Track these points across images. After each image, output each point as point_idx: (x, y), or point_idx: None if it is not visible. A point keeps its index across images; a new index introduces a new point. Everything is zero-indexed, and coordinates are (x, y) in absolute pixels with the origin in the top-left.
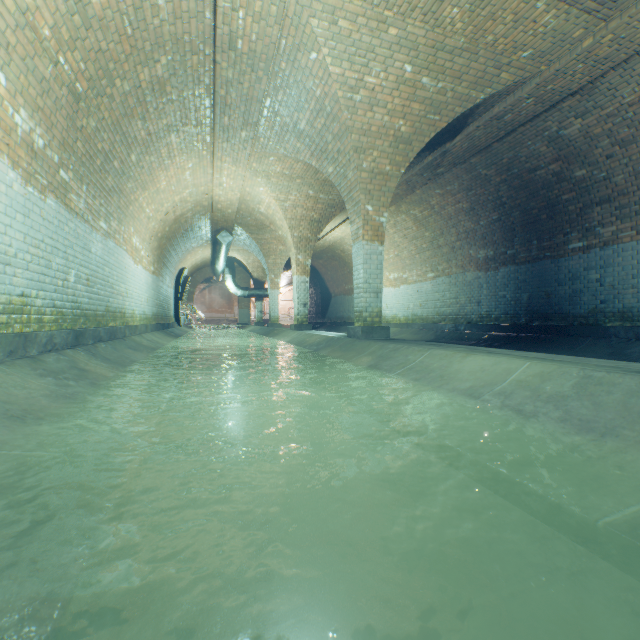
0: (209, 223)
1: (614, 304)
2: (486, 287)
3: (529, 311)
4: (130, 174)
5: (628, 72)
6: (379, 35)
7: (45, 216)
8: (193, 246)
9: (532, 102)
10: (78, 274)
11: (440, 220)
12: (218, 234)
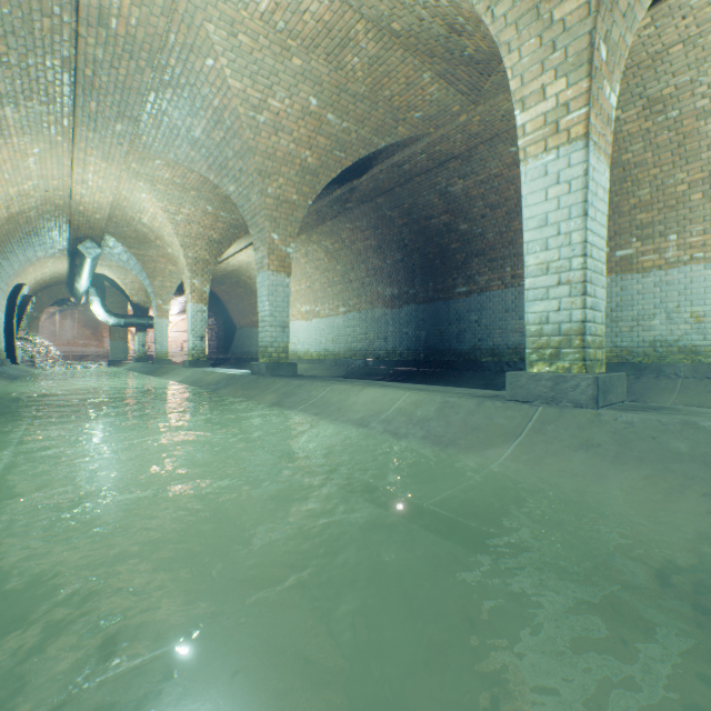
0: (65, 228)
1: (487, 342)
2: (392, 324)
3: (427, 347)
4: None
5: (493, 149)
6: (283, 61)
7: None
8: (39, 255)
9: (425, 158)
10: None
11: (351, 255)
12: (80, 243)
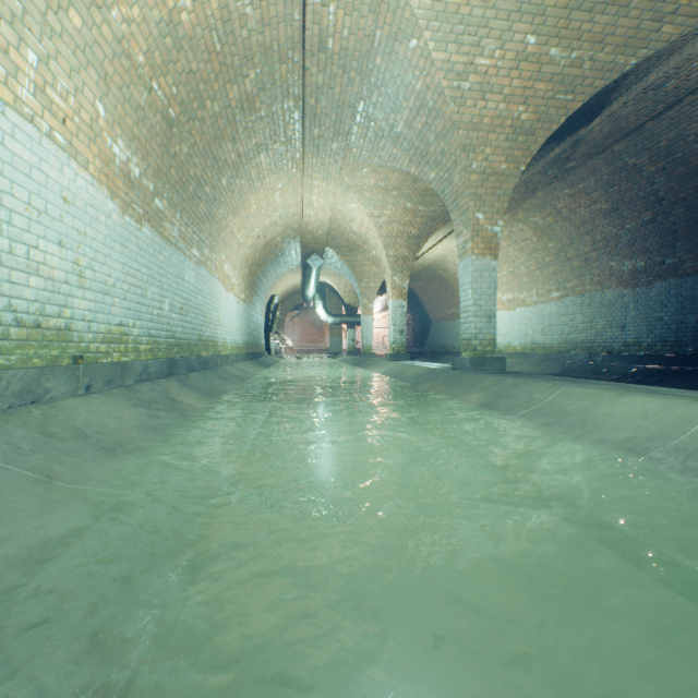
0: (299, 247)
1: None
2: (633, 307)
3: None
4: (221, 199)
5: None
6: (494, 4)
7: (141, 245)
8: (283, 272)
9: None
10: (172, 303)
11: (569, 227)
12: (308, 258)
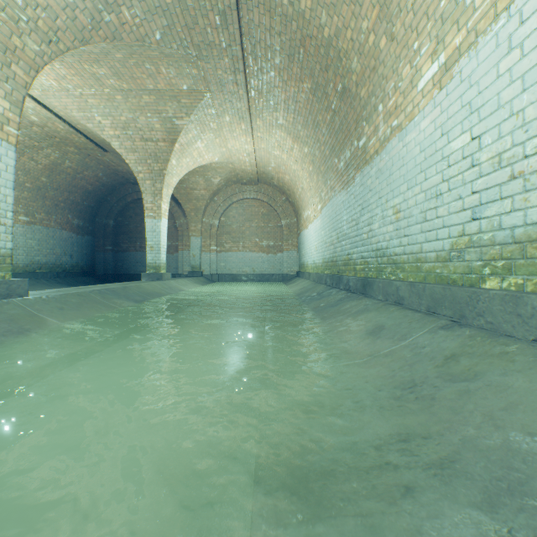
0: None
1: None
2: None
3: None
4: None
5: None
6: None
7: None
8: None
9: None
10: None
11: None
12: None
